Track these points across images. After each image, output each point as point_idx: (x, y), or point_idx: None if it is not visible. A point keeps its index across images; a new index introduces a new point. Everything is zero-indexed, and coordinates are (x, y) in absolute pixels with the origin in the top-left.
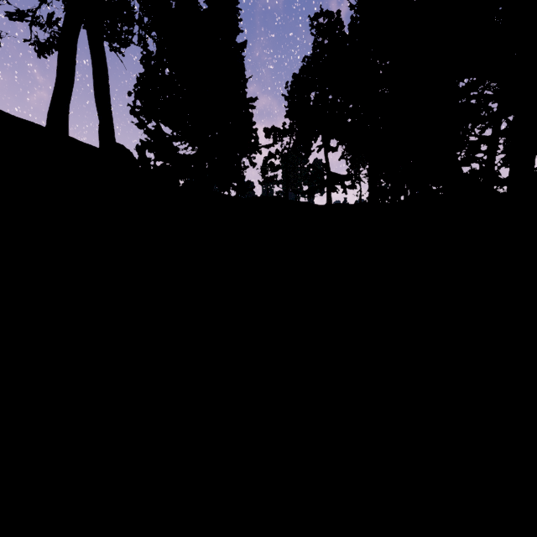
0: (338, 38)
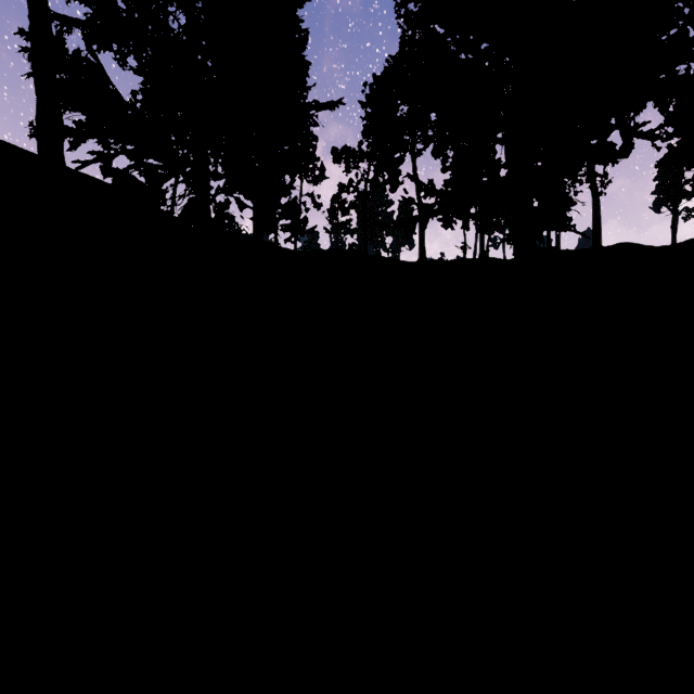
0: None
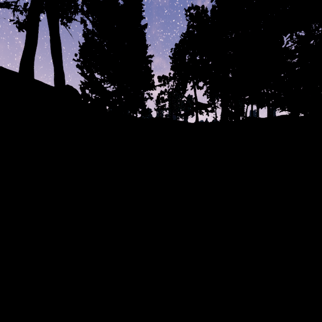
0: (204, 19)
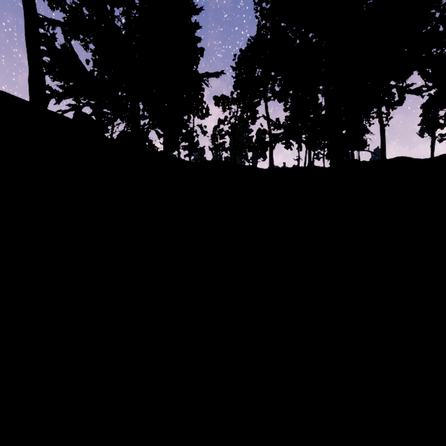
0: None
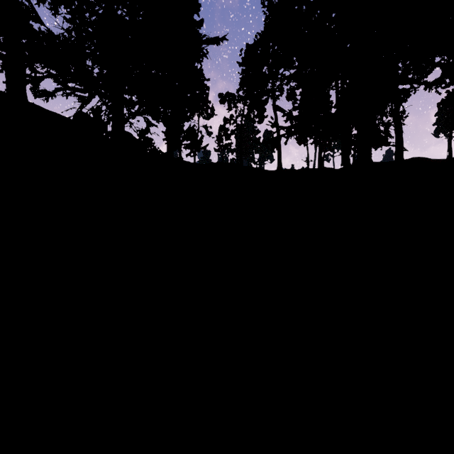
0: None
